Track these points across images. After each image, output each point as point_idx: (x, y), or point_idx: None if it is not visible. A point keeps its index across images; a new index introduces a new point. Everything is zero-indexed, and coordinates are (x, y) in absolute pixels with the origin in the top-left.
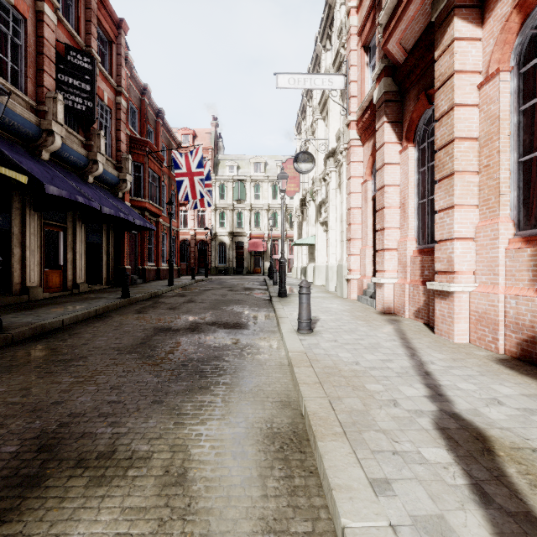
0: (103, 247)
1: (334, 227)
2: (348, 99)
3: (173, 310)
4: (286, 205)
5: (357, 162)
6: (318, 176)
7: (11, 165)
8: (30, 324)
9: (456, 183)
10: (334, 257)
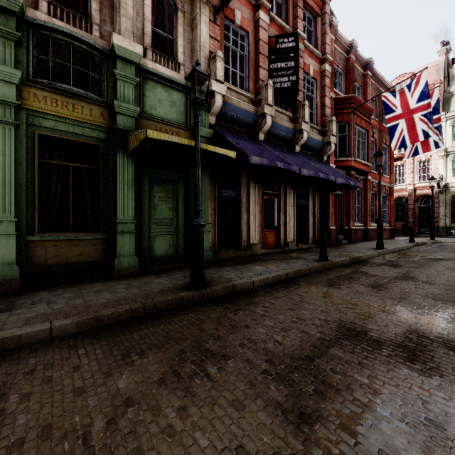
0: (310, 209)
1: None
2: None
3: (376, 291)
4: None
5: None
6: None
7: (230, 147)
8: (228, 281)
9: None
10: None
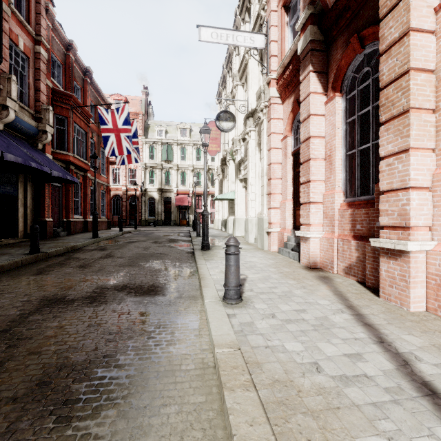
0: (20, 199)
1: (253, 183)
2: (269, 58)
3: (82, 269)
4: (208, 167)
5: (277, 119)
6: (238, 137)
7: None
8: None
9: (412, 121)
10: (253, 210)
